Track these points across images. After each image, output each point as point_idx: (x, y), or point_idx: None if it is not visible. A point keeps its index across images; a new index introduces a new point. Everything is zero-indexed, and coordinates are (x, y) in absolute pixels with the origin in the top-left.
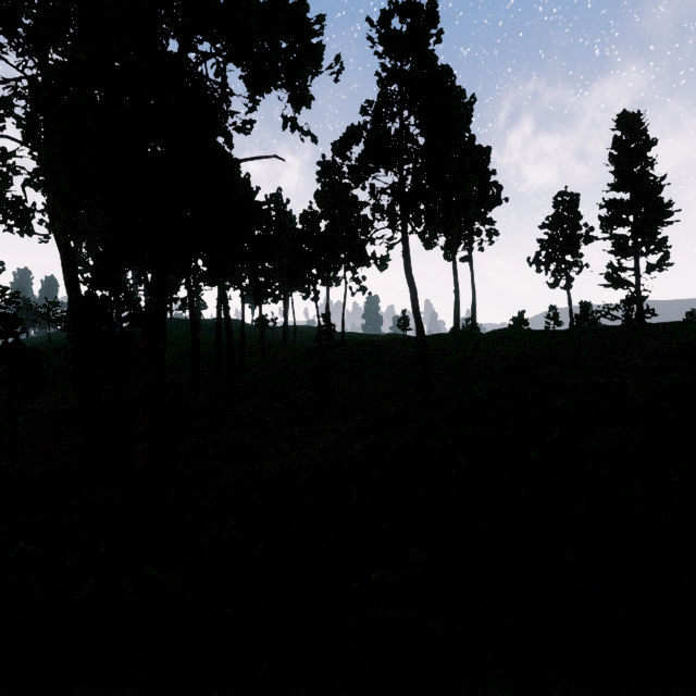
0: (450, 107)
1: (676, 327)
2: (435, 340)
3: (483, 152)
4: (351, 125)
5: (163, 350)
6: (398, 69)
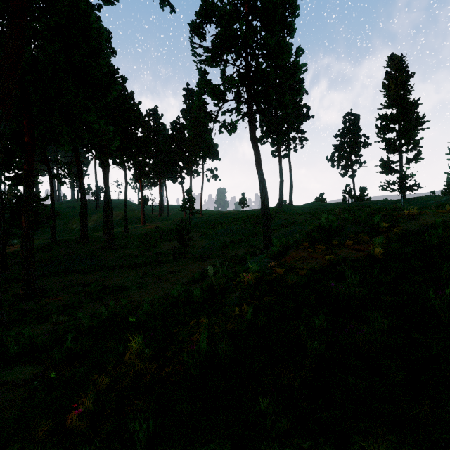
0: None
1: (429, 199)
2: None
3: (299, 78)
4: None
5: (31, 195)
6: None
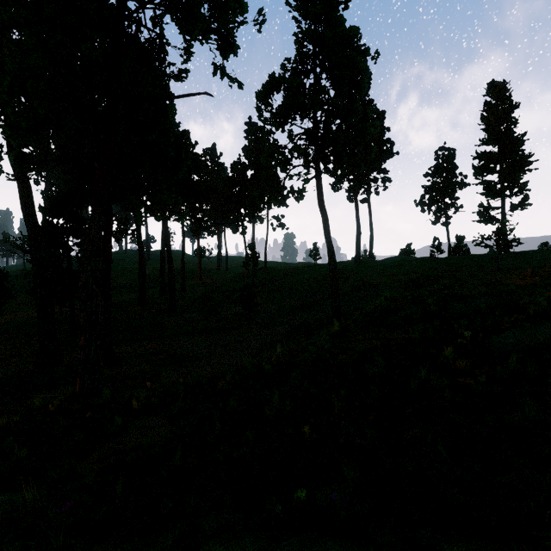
0: (357, 60)
1: (536, 254)
2: (341, 266)
3: (379, 113)
4: (273, 73)
5: (109, 268)
6: (312, 29)
